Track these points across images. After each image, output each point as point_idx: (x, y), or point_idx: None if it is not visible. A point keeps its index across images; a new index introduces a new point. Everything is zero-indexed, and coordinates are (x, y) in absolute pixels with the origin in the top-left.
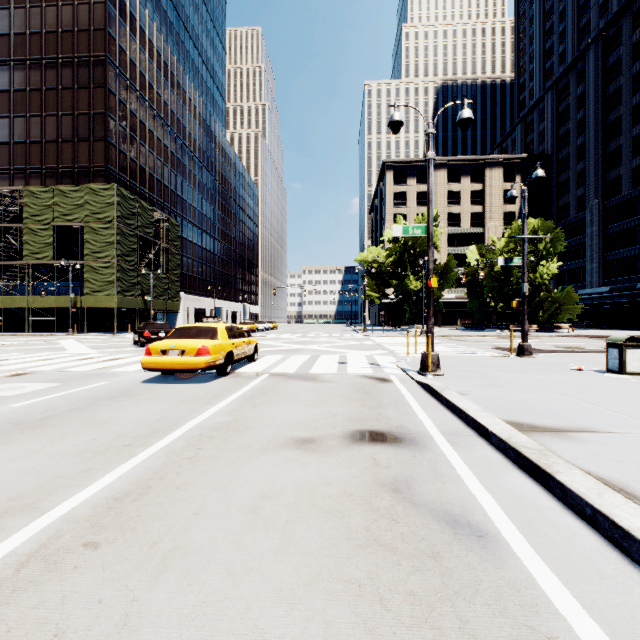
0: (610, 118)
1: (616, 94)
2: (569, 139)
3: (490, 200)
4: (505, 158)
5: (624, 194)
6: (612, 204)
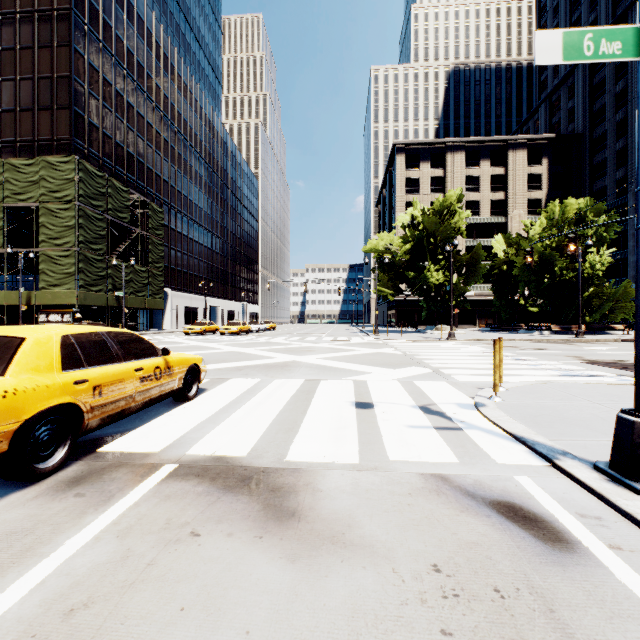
0: None
1: None
2: (605, 115)
3: (513, 186)
4: (530, 138)
5: None
6: None
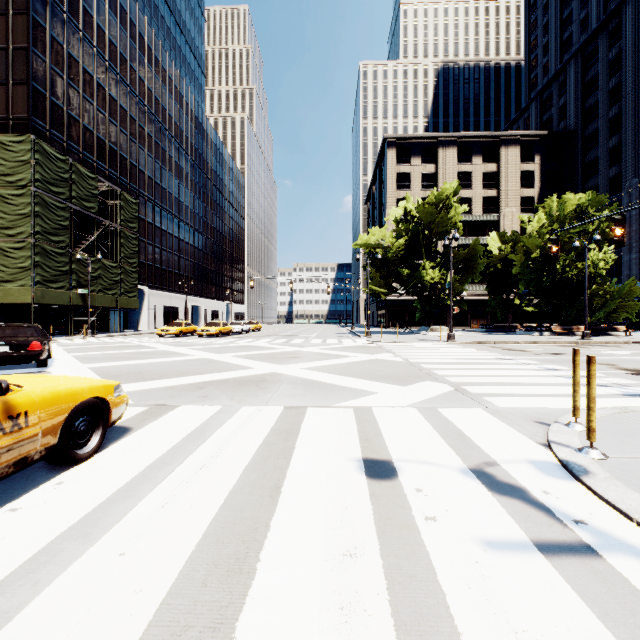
0: None
1: None
2: (598, 112)
3: (506, 183)
4: (523, 135)
5: None
6: None
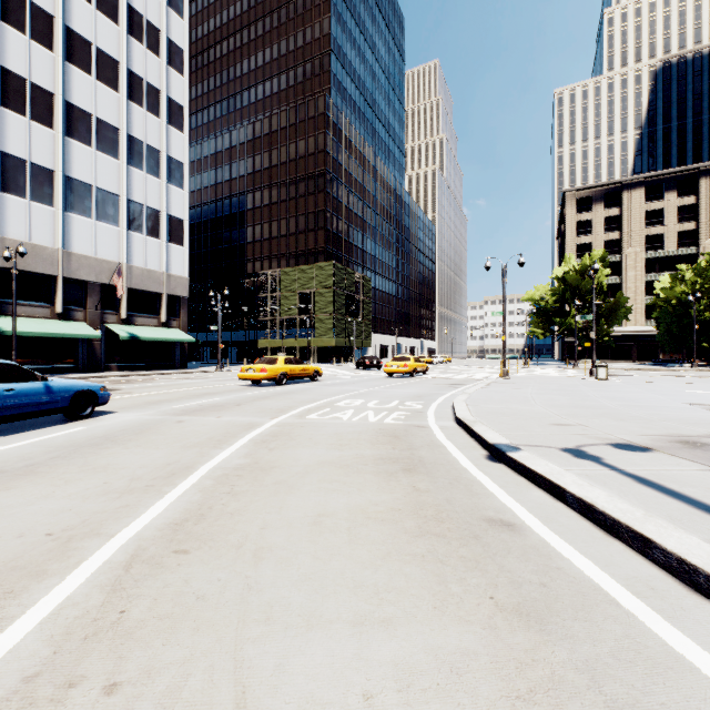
0: None
1: None
2: None
3: (706, 214)
4: None
5: None
6: None
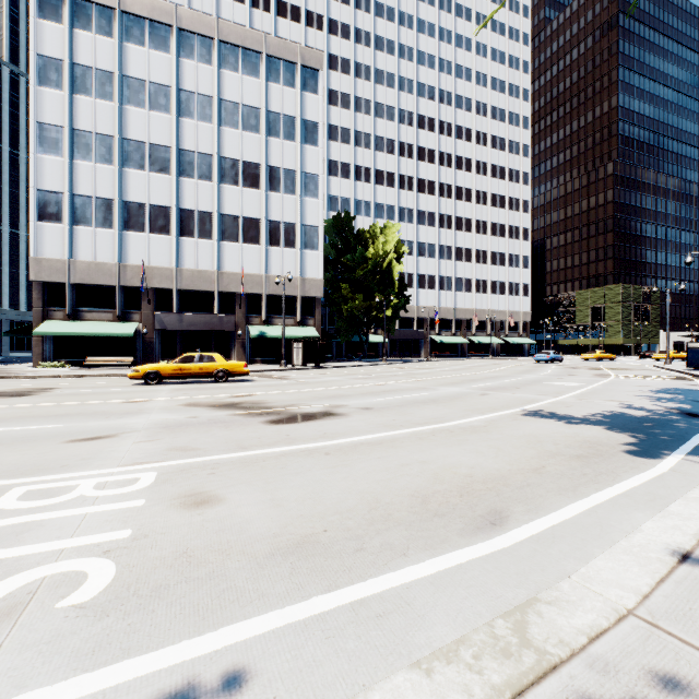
0: None
1: None
2: None
3: None
4: None
5: None
6: None
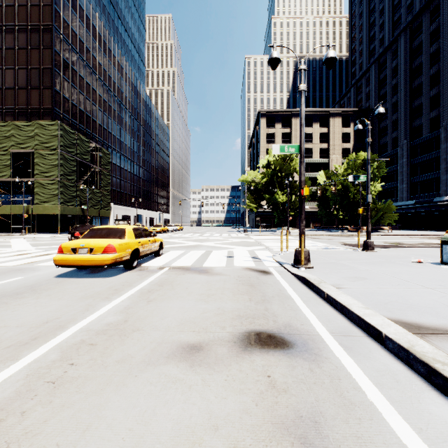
0: (415, 84)
1: (419, 67)
2: (387, 98)
3: (333, 140)
4: (343, 110)
5: (424, 136)
6: (416, 143)
